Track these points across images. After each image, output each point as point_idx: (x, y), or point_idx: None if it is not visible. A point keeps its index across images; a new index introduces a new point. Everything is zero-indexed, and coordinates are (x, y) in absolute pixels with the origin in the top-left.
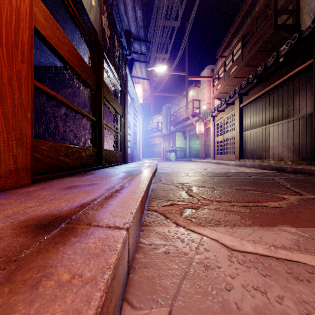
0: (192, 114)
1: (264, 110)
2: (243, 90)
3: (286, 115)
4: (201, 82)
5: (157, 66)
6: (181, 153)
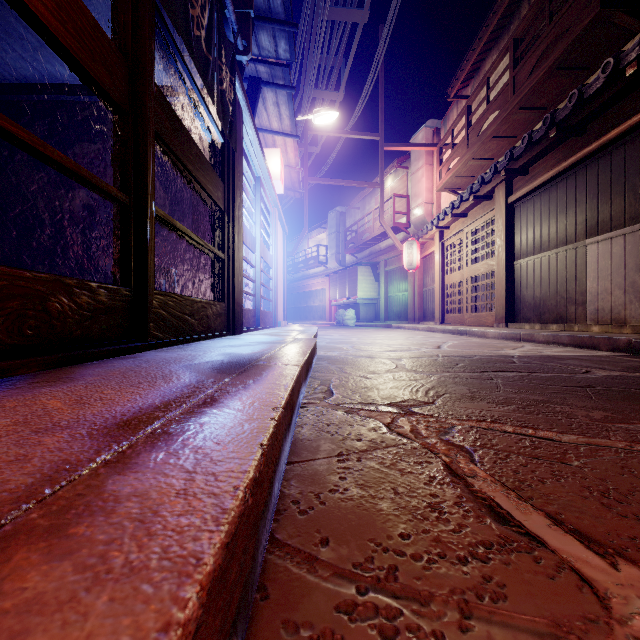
0: (393, 227)
1: (572, 206)
2: (517, 163)
3: (636, 214)
4: (412, 158)
5: (318, 111)
6: (369, 311)
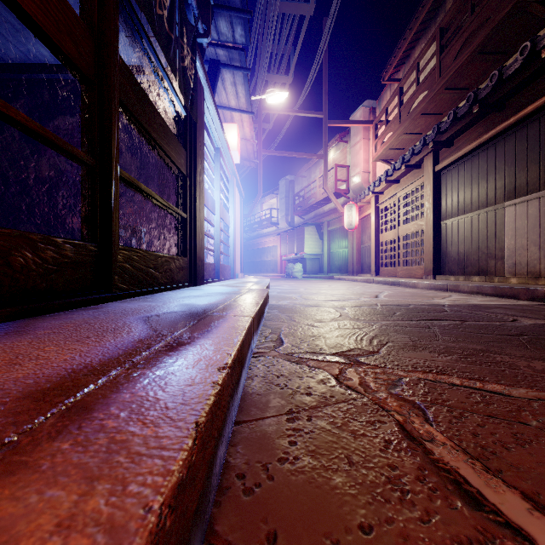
0: (335, 193)
1: (492, 173)
2: (443, 136)
3: None
4: (351, 133)
5: (270, 91)
6: (314, 265)
